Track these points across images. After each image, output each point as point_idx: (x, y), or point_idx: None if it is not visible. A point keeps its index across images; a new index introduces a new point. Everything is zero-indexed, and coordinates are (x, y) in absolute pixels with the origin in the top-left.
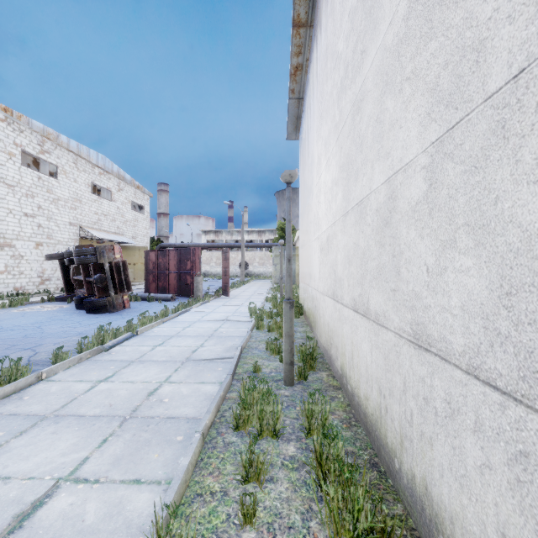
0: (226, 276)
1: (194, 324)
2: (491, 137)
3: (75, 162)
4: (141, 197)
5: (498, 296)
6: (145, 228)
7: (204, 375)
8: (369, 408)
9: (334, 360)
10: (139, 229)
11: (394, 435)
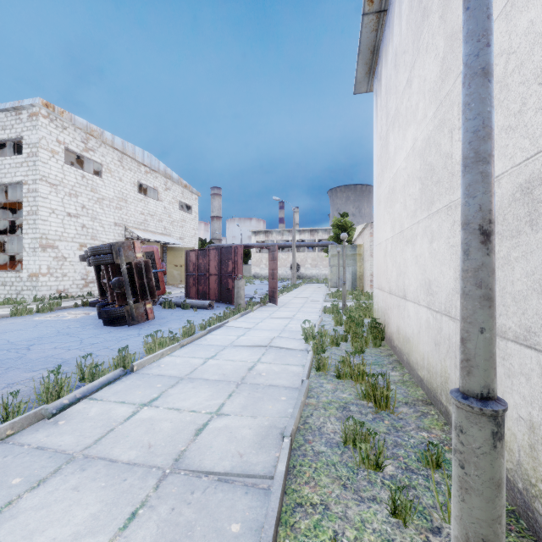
0: (274, 279)
1: (222, 353)
2: None
3: (120, 160)
4: (189, 196)
5: None
6: (193, 228)
7: None
8: None
9: None
10: (186, 230)
11: None
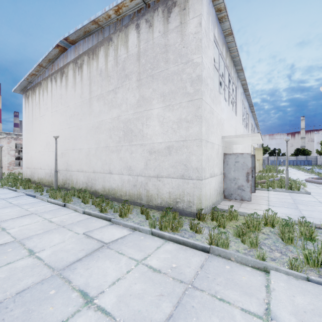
0: None
1: None
2: (101, 151)
3: None
4: None
5: (102, 165)
6: None
7: (22, 198)
8: (83, 189)
9: (67, 187)
10: None
11: (90, 188)
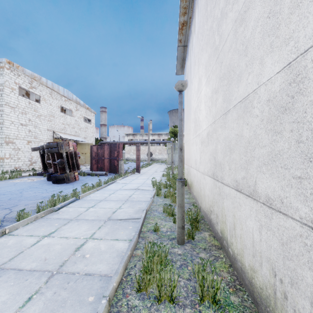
0: (138, 160)
1: (117, 192)
2: None
3: (50, 94)
4: (89, 114)
5: None
6: (92, 132)
7: (119, 232)
8: (257, 280)
9: (214, 224)
10: (88, 133)
11: None
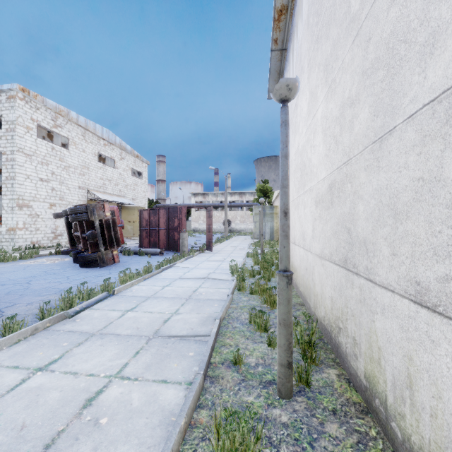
0: (210, 232)
1: (174, 283)
2: None
3: (83, 135)
4: (140, 164)
5: None
6: (143, 191)
7: (169, 365)
8: None
9: (348, 355)
10: (138, 192)
11: None
